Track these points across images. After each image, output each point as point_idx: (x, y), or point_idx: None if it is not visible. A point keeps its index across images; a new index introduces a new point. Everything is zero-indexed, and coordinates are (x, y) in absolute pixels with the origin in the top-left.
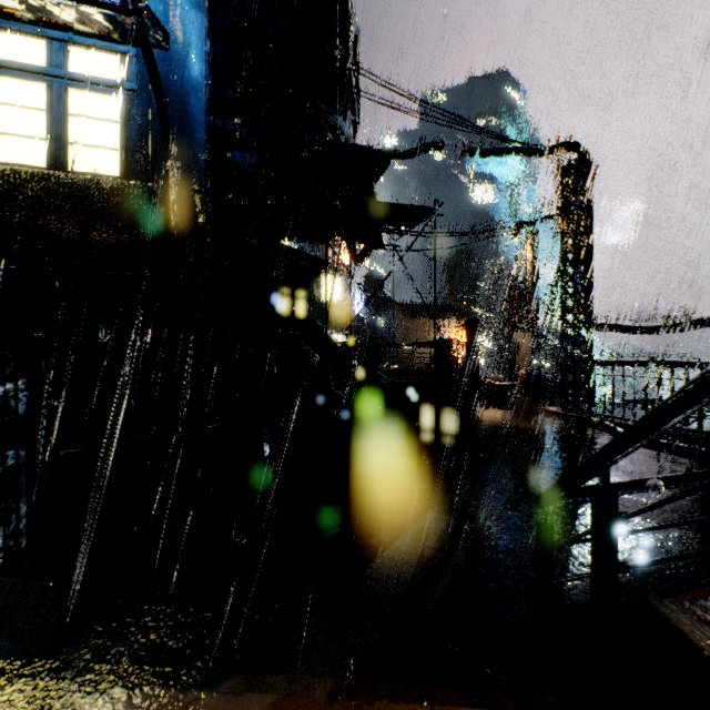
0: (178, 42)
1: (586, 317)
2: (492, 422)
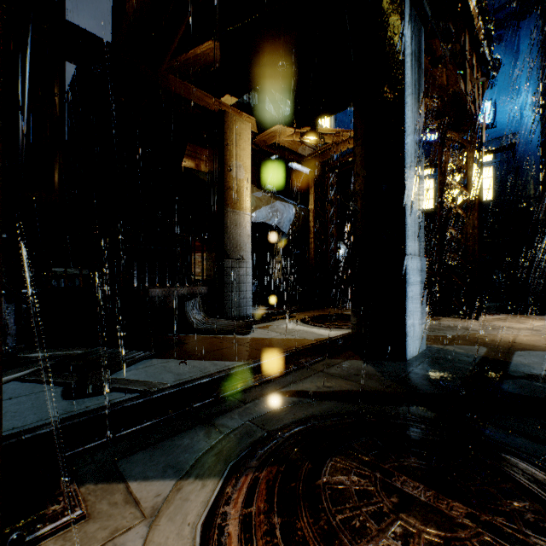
0: (523, 135)
1: None
2: None
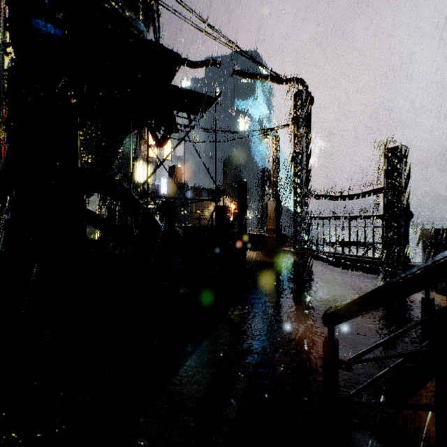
0: None
1: (307, 190)
2: (252, 258)
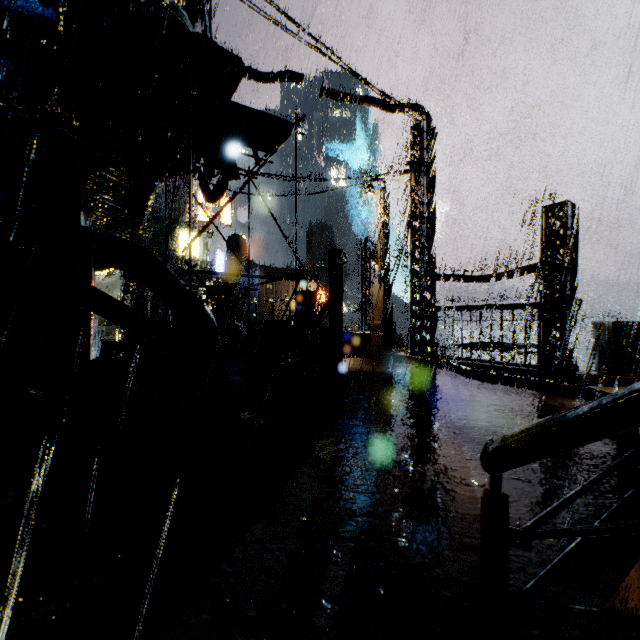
0: None
1: (430, 268)
2: (350, 368)
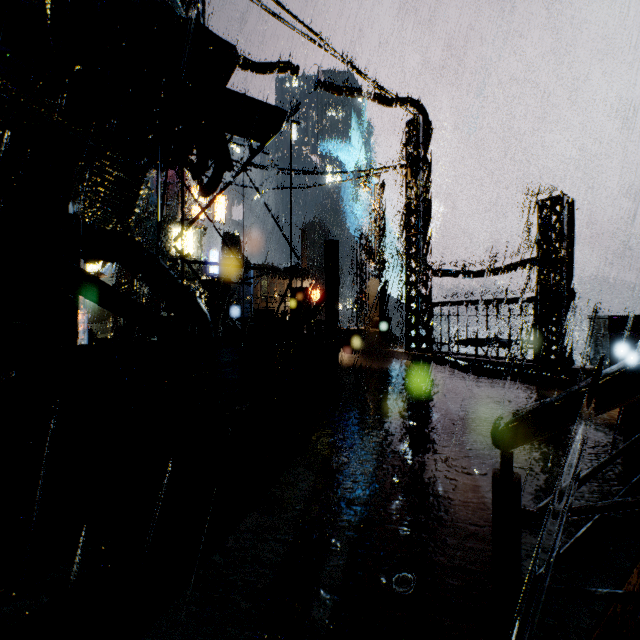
0: None
1: (426, 264)
2: (346, 363)
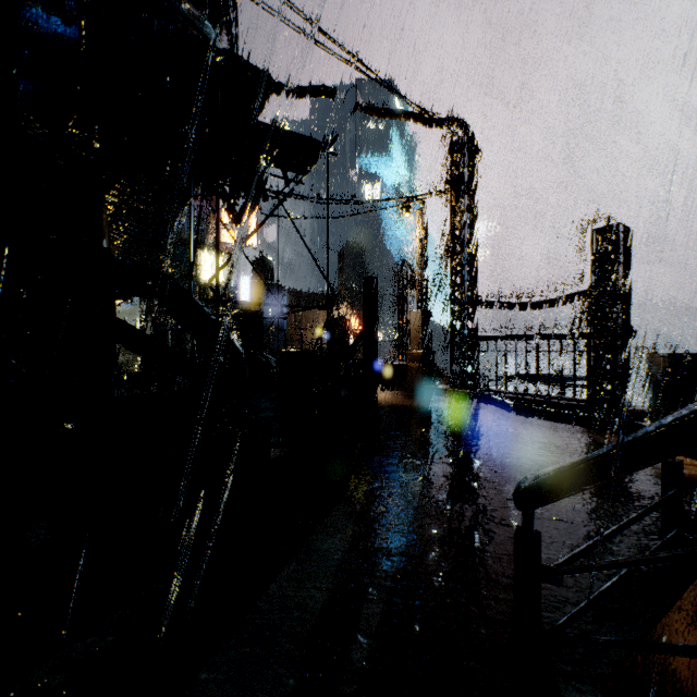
0: None
1: (472, 295)
2: (386, 402)
